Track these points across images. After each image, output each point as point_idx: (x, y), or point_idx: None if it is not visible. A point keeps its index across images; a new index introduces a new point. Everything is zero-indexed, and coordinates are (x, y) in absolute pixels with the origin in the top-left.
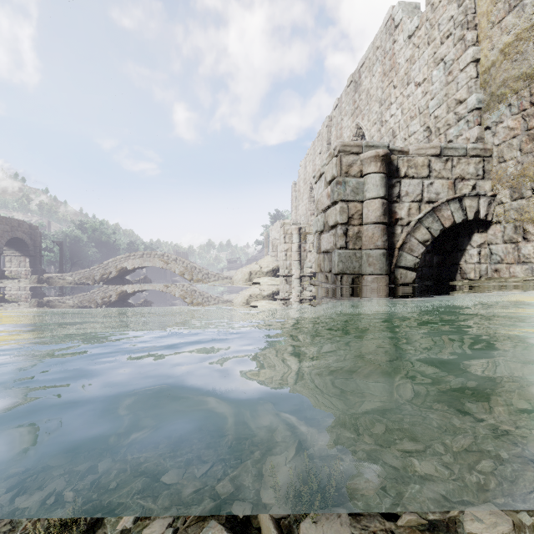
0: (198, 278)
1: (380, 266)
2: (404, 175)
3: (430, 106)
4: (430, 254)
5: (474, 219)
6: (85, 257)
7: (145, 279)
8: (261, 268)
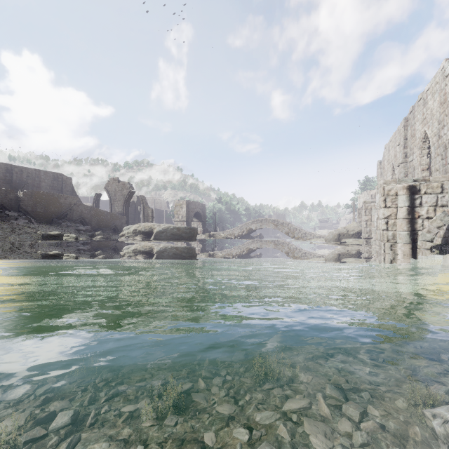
0: (298, 236)
1: (405, 239)
2: (423, 193)
3: None
4: None
5: None
6: (224, 220)
7: (260, 235)
8: (348, 231)
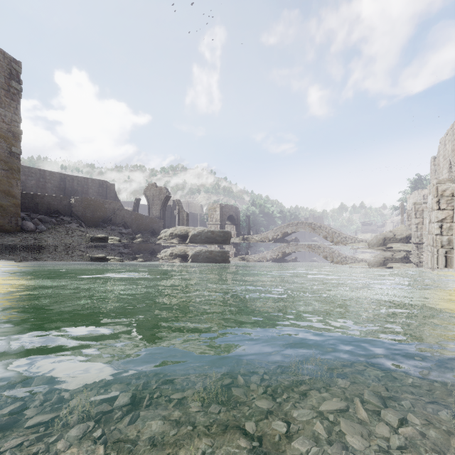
0: (337, 240)
1: None
2: None
3: None
4: None
5: None
6: (257, 224)
7: (295, 239)
8: (394, 235)
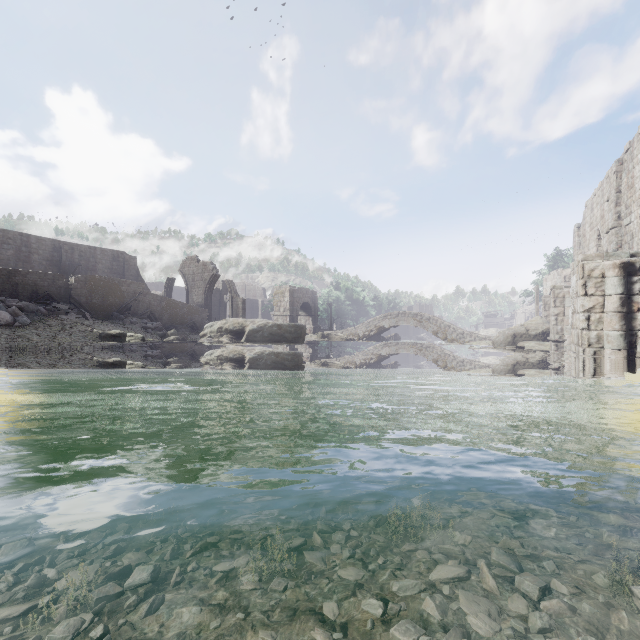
0: (451, 337)
1: (617, 343)
2: None
3: None
4: None
5: None
6: (343, 315)
7: (395, 336)
8: (527, 330)
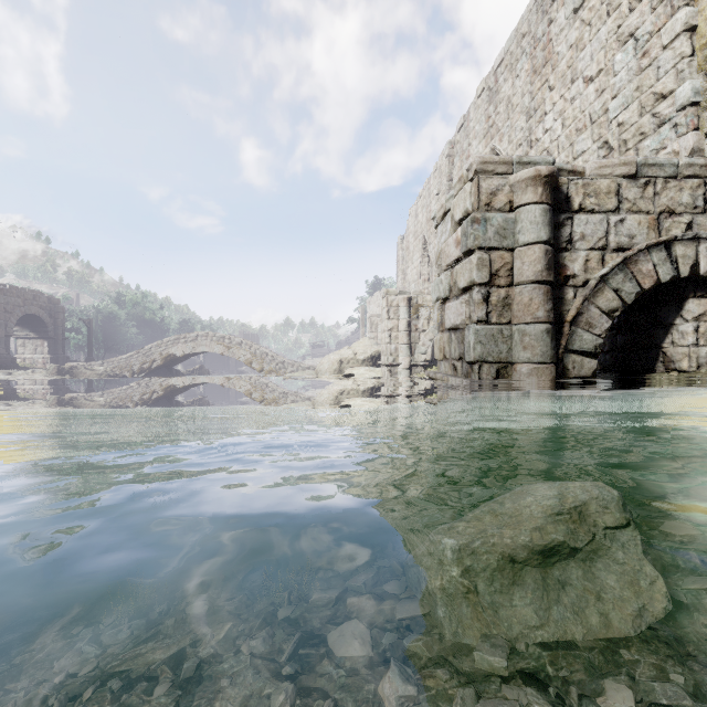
0: (270, 368)
1: (541, 350)
2: (578, 208)
3: (610, 108)
4: (610, 332)
5: (690, 275)
6: (123, 340)
7: (201, 369)
8: (355, 354)
